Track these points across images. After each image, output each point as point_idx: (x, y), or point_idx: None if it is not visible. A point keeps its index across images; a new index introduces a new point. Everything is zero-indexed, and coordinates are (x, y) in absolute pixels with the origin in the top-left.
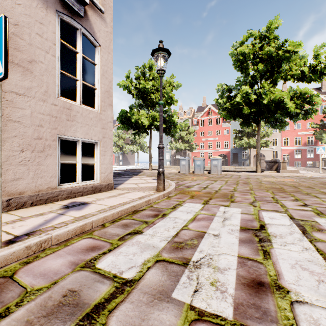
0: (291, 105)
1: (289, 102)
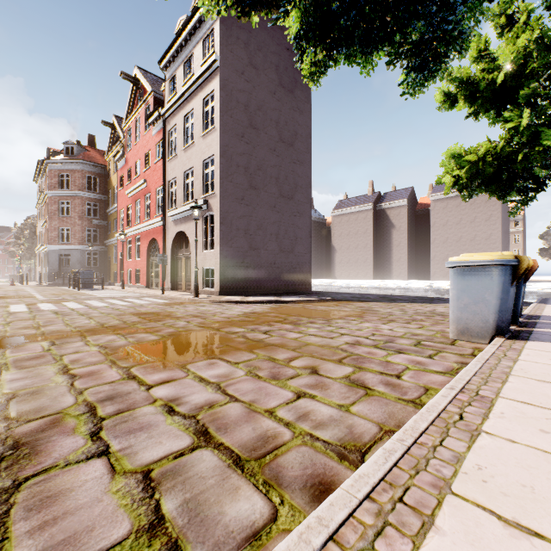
0: None
1: None
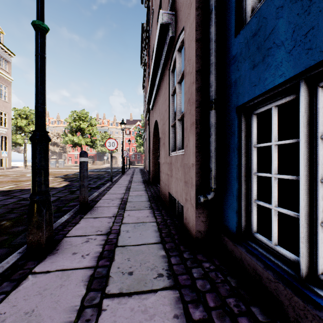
0: (84, 143)
1: (83, 142)
